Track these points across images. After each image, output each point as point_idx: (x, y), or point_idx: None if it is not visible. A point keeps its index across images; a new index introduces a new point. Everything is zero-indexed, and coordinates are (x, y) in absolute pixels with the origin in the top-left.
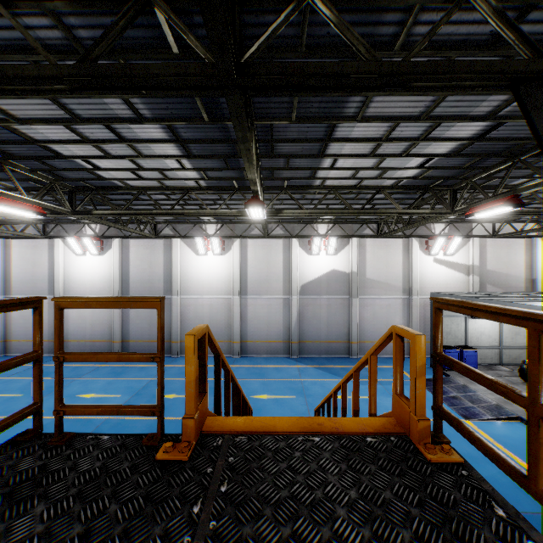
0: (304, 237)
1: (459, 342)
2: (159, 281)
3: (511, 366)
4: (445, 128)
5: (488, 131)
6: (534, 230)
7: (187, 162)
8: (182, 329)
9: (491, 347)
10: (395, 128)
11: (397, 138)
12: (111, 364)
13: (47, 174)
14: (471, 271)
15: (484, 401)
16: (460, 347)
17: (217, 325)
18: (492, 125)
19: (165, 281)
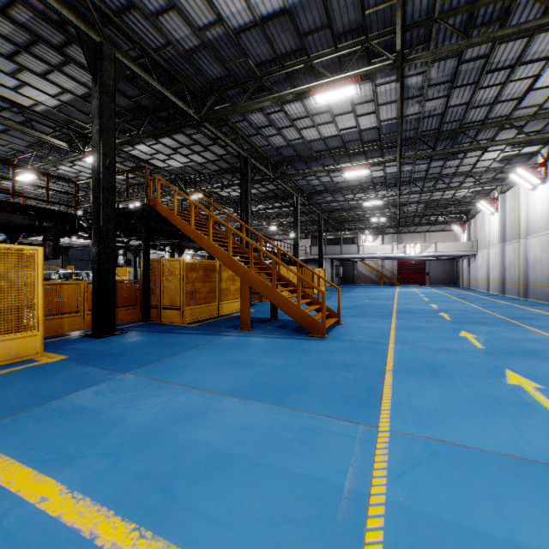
0: None
1: None
2: None
3: None
4: None
5: None
6: None
7: None
8: None
9: None
10: None
11: None
12: (520, 305)
13: (372, 143)
14: None
15: None
16: None
17: None
18: None
19: None
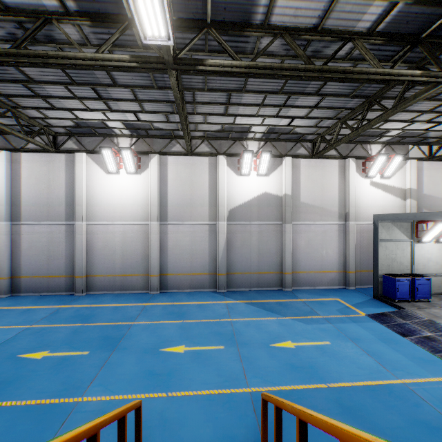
0: (232, 156)
1: (404, 269)
2: (59, 204)
3: None
4: None
5: None
6: None
7: None
8: (89, 262)
9: (438, 274)
10: None
11: None
12: None
13: None
14: (408, 194)
15: None
16: (409, 275)
17: (132, 256)
18: None
19: (68, 204)
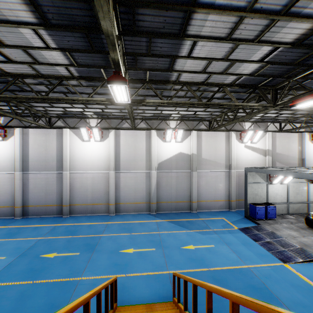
0: (160, 130)
1: (263, 200)
2: (52, 160)
3: (294, 215)
4: None
5: None
6: (309, 126)
7: (49, 37)
8: (71, 196)
9: (282, 203)
10: None
11: (260, 11)
12: (10, 225)
13: None
14: (267, 153)
15: (291, 245)
16: (264, 204)
17: (98, 192)
18: None
19: (58, 160)
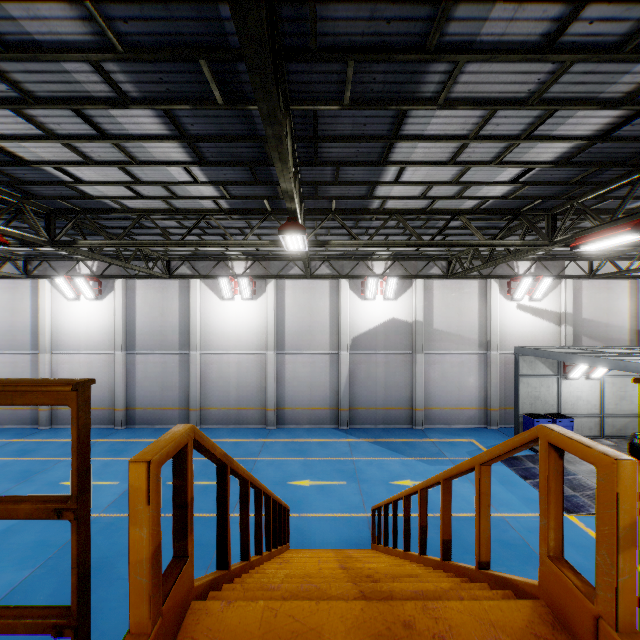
0: (356, 278)
1: (550, 409)
2: (173, 332)
3: (614, 438)
4: (558, 120)
5: (618, 124)
6: None
7: (200, 172)
8: (203, 393)
9: (590, 415)
10: (490, 119)
11: (490, 136)
12: (111, 438)
13: (11, 189)
14: (563, 320)
15: (589, 488)
16: (552, 415)
17: (247, 388)
18: (626, 115)
19: (181, 332)
